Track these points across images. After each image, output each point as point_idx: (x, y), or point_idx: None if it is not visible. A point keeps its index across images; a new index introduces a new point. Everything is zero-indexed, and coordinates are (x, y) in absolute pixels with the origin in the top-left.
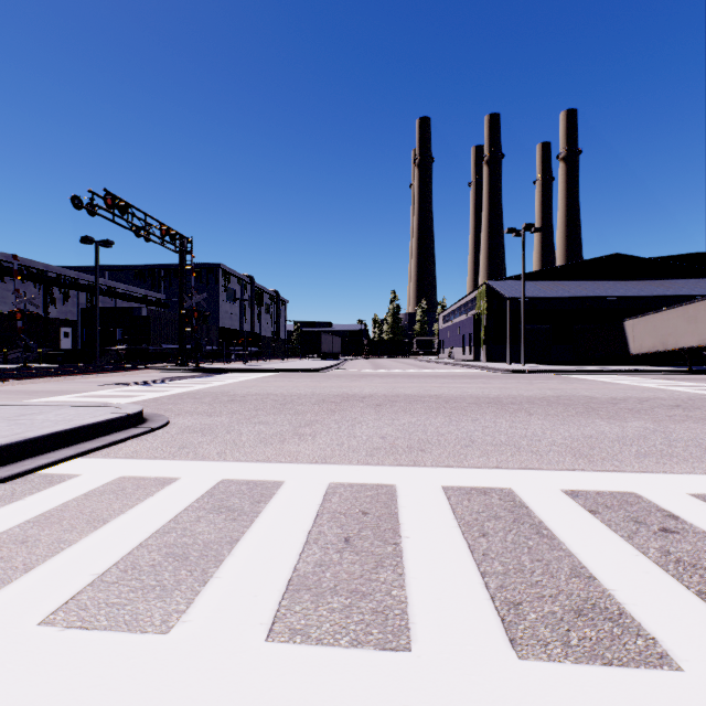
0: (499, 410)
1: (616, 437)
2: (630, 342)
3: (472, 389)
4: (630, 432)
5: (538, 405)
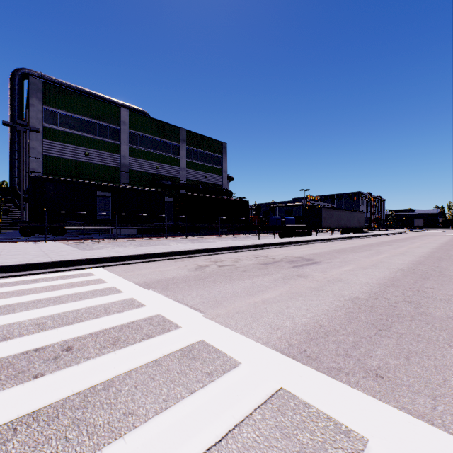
0: None
1: None
2: None
3: None
4: None
5: None
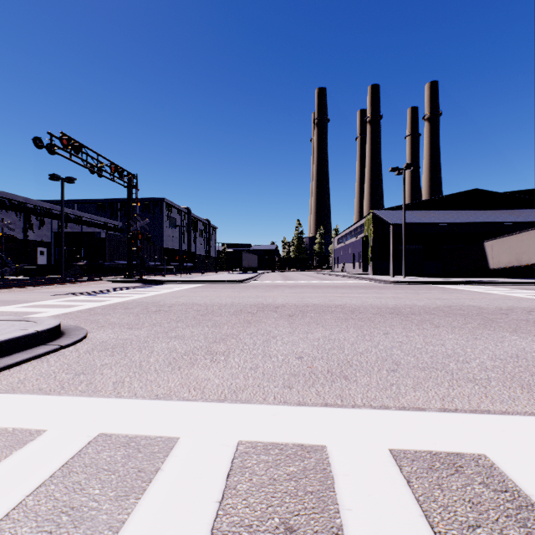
0: (404, 322)
1: None
2: (489, 259)
3: (370, 299)
4: None
5: (437, 316)
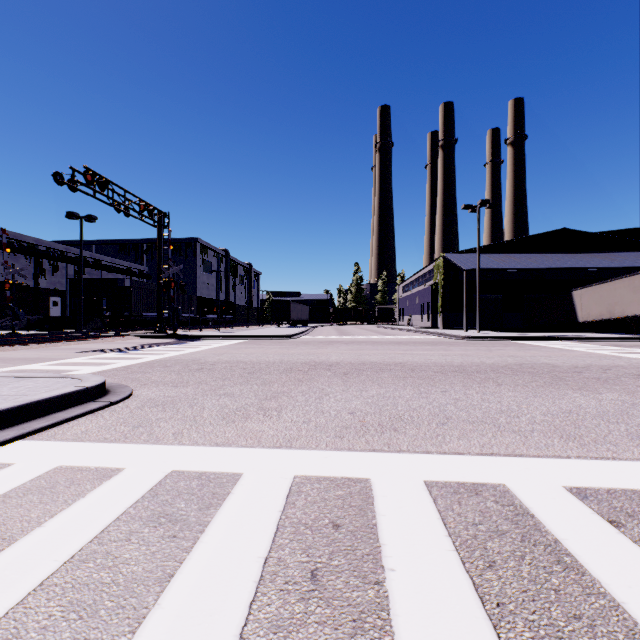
0: (466, 380)
1: (596, 412)
2: (578, 310)
3: (435, 357)
4: (609, 407)
5: (504, 374)
